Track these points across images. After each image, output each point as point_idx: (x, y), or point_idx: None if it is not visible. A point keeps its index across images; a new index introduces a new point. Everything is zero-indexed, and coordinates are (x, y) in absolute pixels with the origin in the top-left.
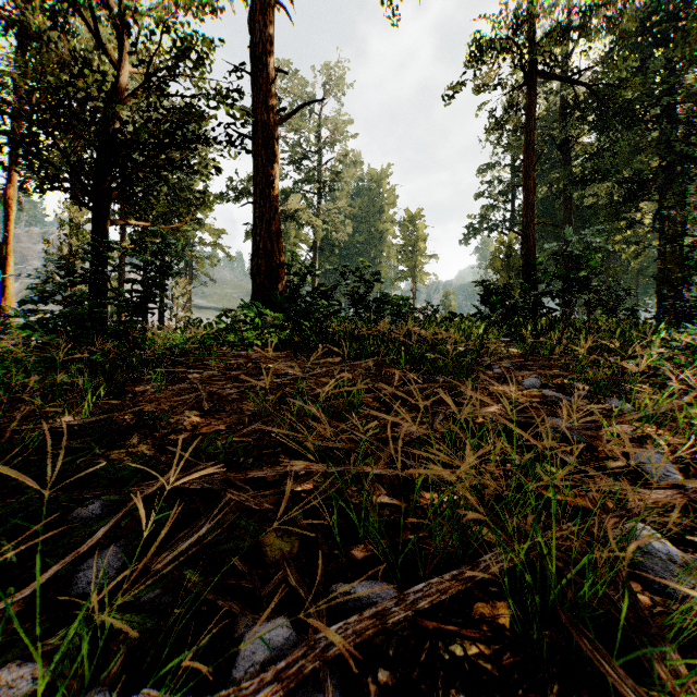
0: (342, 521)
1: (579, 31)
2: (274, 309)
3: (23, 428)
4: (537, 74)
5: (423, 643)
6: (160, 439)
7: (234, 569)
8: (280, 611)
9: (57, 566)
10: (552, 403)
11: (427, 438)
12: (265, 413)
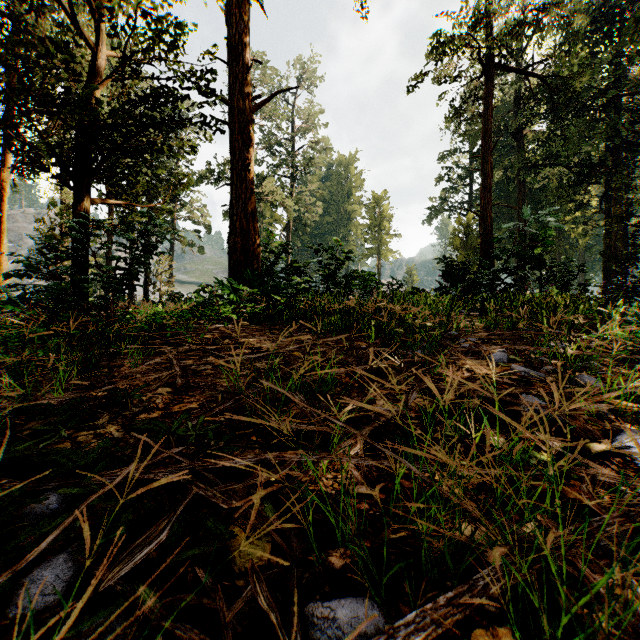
0: (318, 516)
1: (533, 26)
2: (250, 285)
3: None
4: (494, 66)
5: None
6: (130, 419)
7: (198, 580)
8: None
9: None
10: (522, 378)
11: (402, 417)
12: (238, 389)
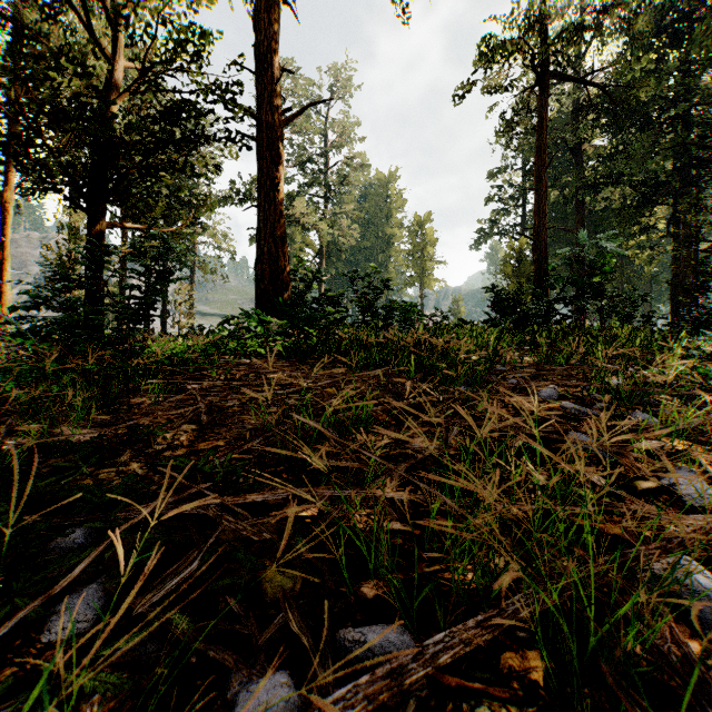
0: (350, 551)
1: (593, 30)
2: (279, 316)
3: (6, 445)
4: (549, 75)
5: (444, 703)
6: (154, 456)
7: (229, 609)
8: (280, 663)
9: (24, 612)
10: (572, 416)
11: (441, 455)
12: (267, 427)
